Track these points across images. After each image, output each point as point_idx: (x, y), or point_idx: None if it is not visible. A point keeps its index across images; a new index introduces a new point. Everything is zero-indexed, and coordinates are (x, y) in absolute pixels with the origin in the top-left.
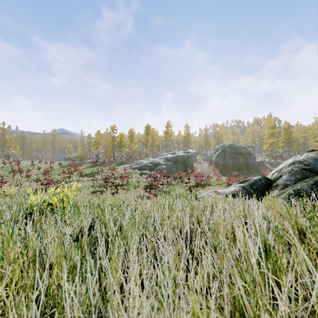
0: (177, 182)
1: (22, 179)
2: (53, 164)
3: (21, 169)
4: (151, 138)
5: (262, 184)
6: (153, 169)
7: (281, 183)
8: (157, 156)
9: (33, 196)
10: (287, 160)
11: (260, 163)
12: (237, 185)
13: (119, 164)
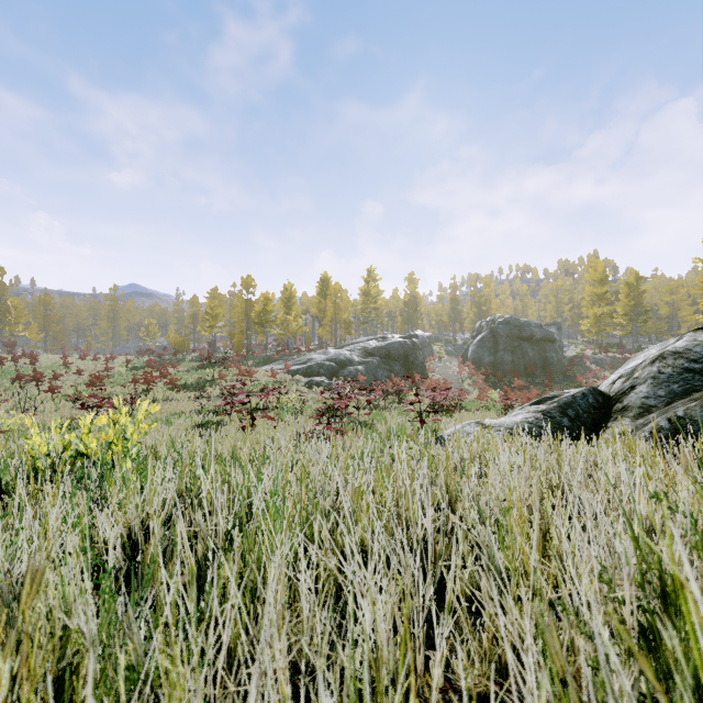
0: (389, 403)
1: (41, 396)
2: (112, 362)
3: (39, 373)
4: (332, 306)
5: (588, 405)
6: (337, 373)
7: (636, 402)
8: (345, 345)
9: (37, 433)
10: (646, 351)
11: (573, 360)
12: (531, 407)
13: (259, 362)
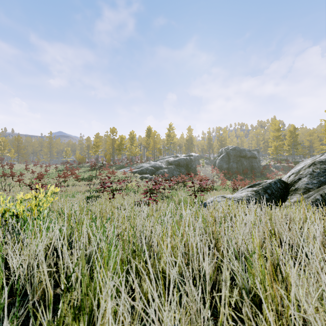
0: (179, 186)
1: (14, 184)
2: (49, 167)
3: (14, 173)
4: (152, 141)
5: (277, 187)
6: (155, 173)
7: (302, 186)
8: (158, 160)
9: None
10: (305, 161)
11: (265, 166)
12: (249, 189)
13: (118, 167)
